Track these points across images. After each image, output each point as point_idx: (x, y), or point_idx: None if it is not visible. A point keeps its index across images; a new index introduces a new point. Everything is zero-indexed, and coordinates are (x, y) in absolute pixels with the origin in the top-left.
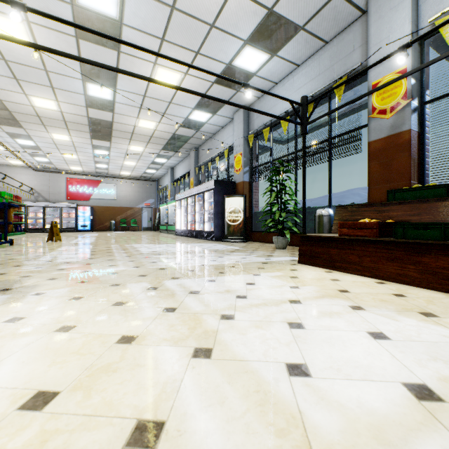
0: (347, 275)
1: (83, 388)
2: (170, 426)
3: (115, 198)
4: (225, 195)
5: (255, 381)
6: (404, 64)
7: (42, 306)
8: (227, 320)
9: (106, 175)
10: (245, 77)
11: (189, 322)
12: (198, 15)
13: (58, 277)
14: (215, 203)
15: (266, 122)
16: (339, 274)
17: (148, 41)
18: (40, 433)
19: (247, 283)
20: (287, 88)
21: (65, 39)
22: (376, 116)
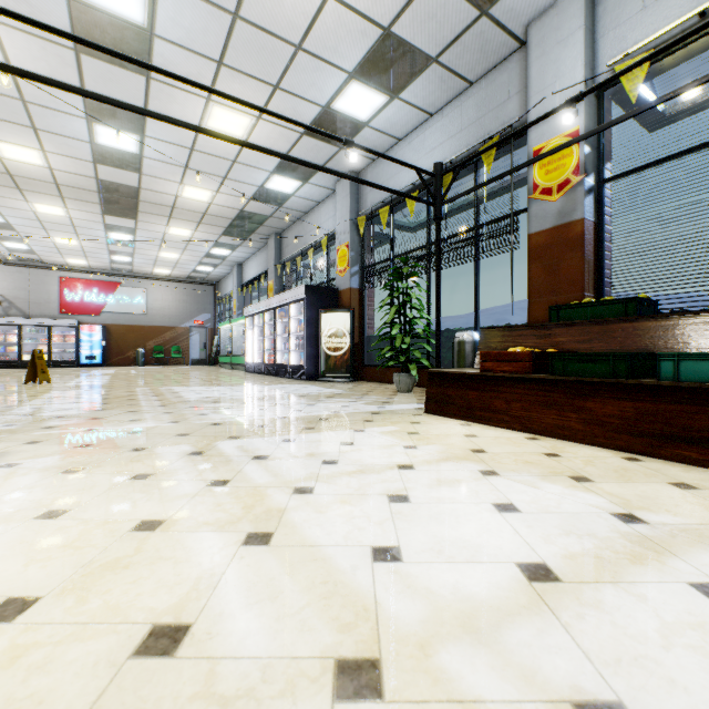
0: (490, 429)
1: (76, 591)
2: (198, 629)
3: (144, 312)
4: (322, 309)
5: (325, 570)
6: (575, 124)
7: (15, 483)
8: (302, 495)
9: (129, 274)
10: (351, 128)
11: (246, 499)
12: (275, 30)
13: (43, 439)
14: (307, 321)
15: (384, 198)
16: (480, 428)
17: (196, 64)
18: (10, 649)
19: (342, 443)
20: (415, 148)
21: (57, 52)
22: (538, 197)
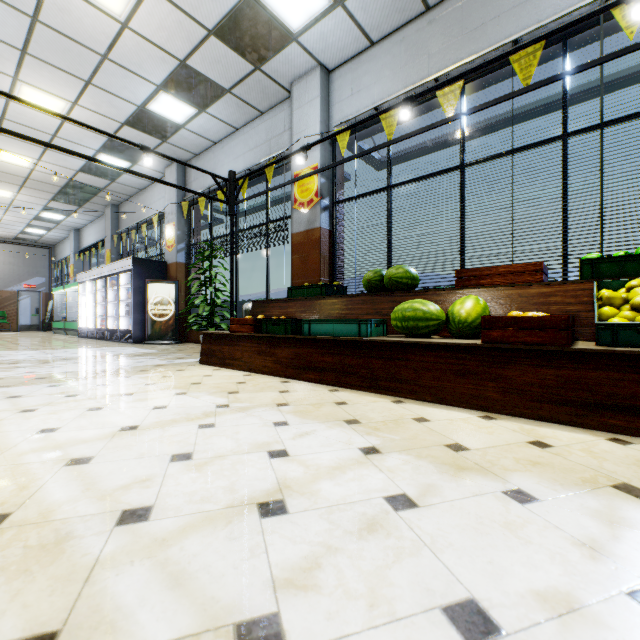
0: (230, 371)
1: None
2: None
3: None
4: (149, 280)
5: None
6: (316, 161)
7: None
8: (25, 413)
9: None
10: (170, 127)
11: None
12: (79, 39)
13: None
14: (134, 290)
15: (203, 189)
16: (223, 371)
17: None
18: None
19: (99, 385)
20: (227, 152)
21: None
22: (297, 208)
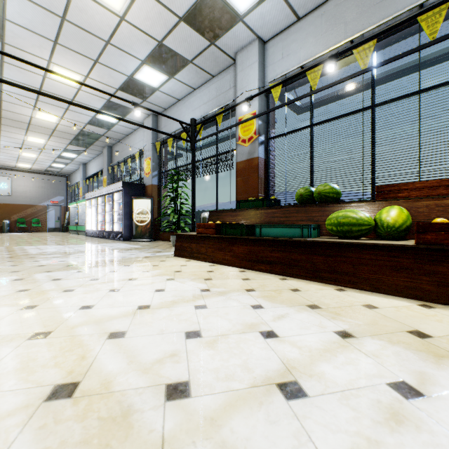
0: (198, 262)
1: None
2: None
3: (9, 194)
4: (134, 197)
5: (54, 313)
6: (255, 109)
7: None
8: (66, 292)
9: None
10: (148, 90)
11: (34, 295)
12: (91, 31)
13: None
14: (124, 204)
15: (170, 133)
16: (193, 262)
17: (38, 40)
18: None
19: (110, 271)
20: (187, 106)
21: None
22: (240, 144)
